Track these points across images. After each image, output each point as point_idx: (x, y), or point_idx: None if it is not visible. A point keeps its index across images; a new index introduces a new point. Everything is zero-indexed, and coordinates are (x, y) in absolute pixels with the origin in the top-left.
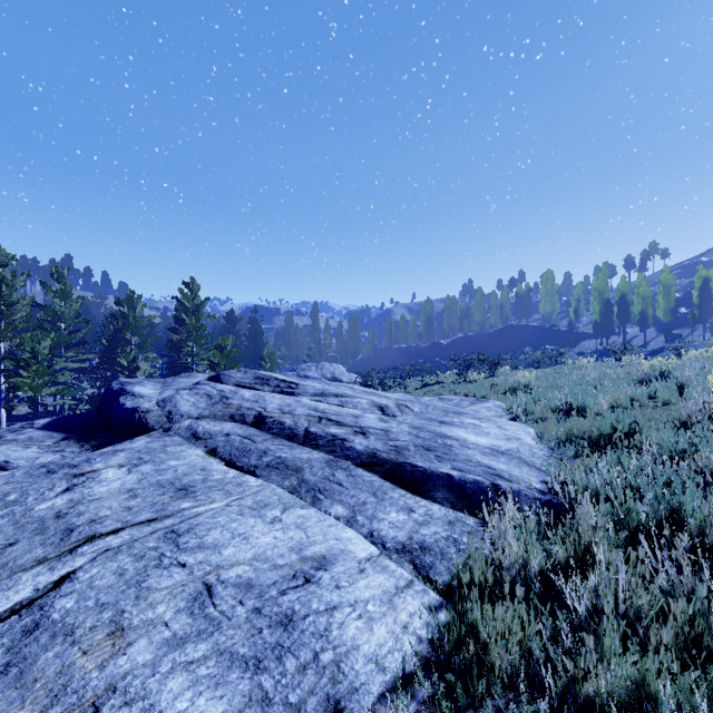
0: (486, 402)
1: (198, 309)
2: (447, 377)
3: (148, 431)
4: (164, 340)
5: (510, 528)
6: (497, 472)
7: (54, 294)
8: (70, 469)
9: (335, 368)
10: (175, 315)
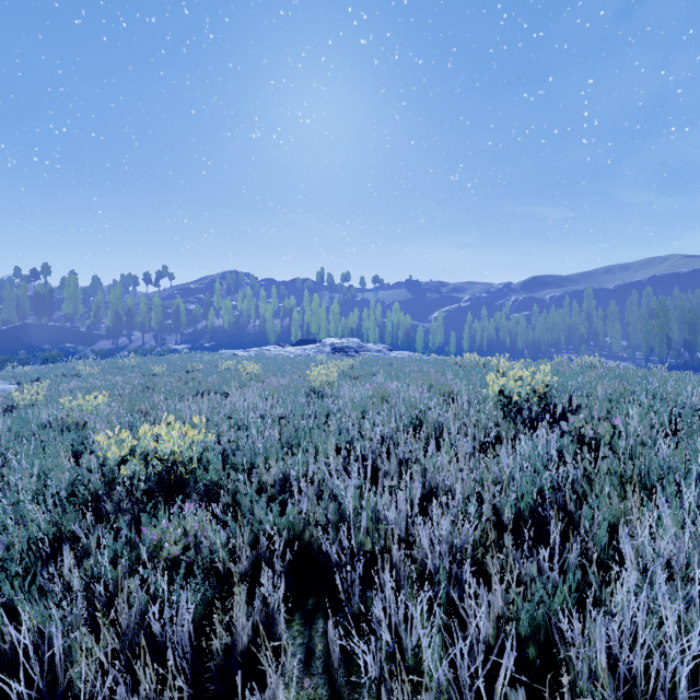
0: None
1: None
2: None
3: None
4: None
5: (2, 392)
6: None
7: None
8: None
9: None
10: None
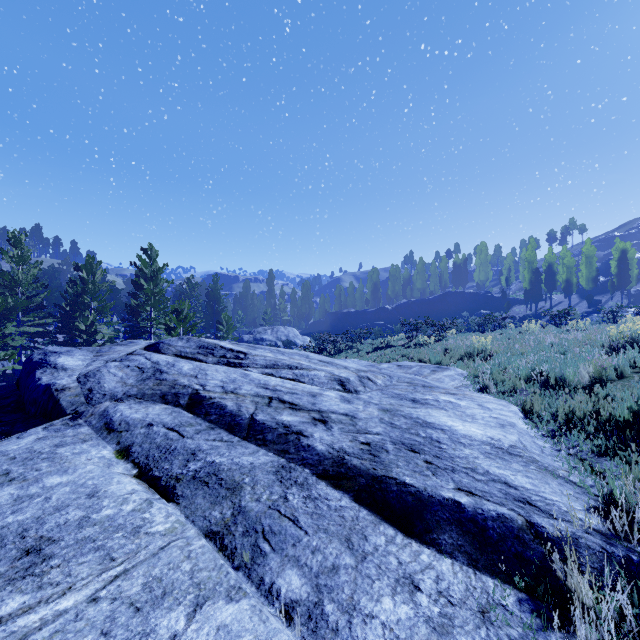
0: (447, 370)
1: (156, 274)
2: (396, 340)
3: (58, 415)
4: (127, 305)
5: None
6: (523, 495)
7: (10, 259)
8: None
9: (290, 331)
10: (133, 281)
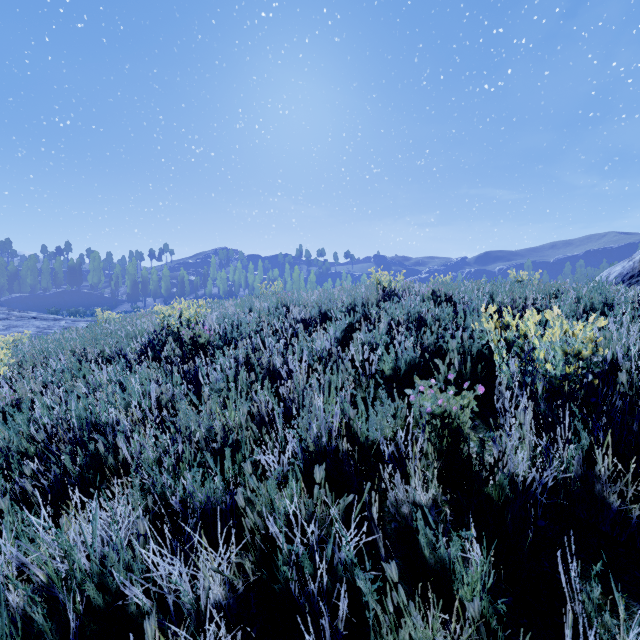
0: None
1: None
2: None
3: None
4: None
5: None
6: None
7: None
8: (22, 320)
9: None
10: None
